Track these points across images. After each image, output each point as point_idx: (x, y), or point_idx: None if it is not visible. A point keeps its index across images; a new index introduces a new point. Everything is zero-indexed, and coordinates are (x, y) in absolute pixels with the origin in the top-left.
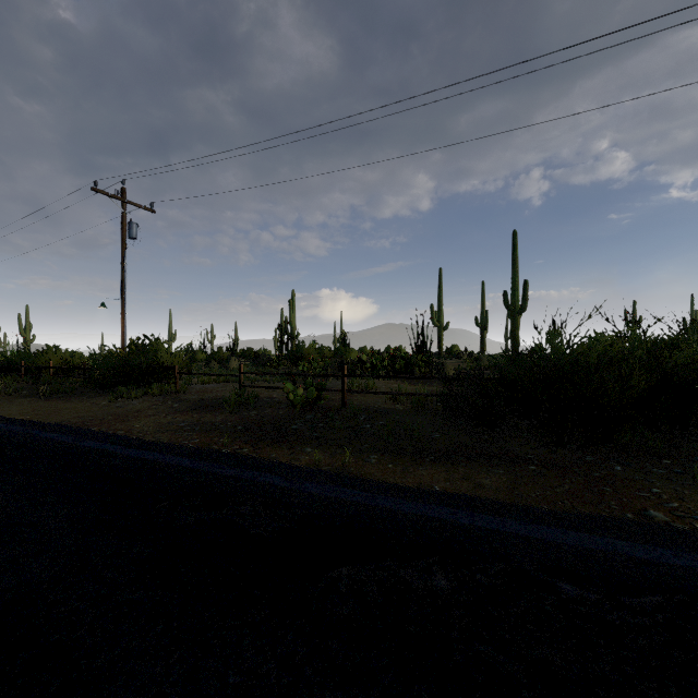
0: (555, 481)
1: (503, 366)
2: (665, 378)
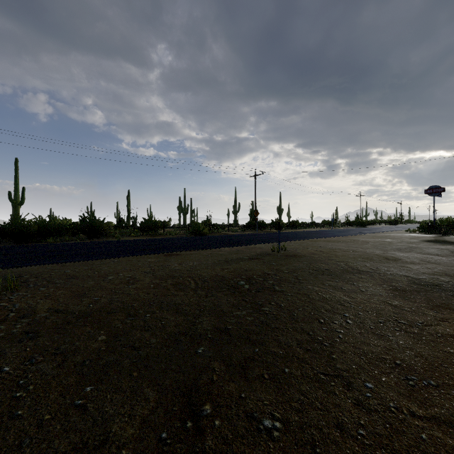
0: (15, 245)
1: (4, 226)
2: (46, 228)
